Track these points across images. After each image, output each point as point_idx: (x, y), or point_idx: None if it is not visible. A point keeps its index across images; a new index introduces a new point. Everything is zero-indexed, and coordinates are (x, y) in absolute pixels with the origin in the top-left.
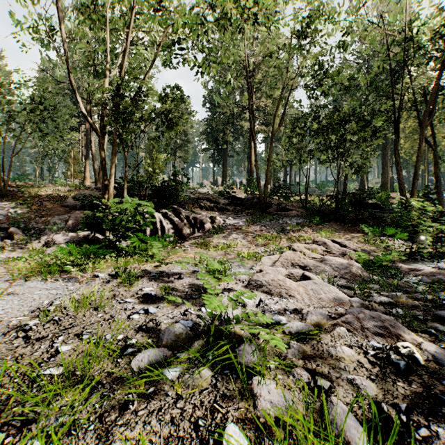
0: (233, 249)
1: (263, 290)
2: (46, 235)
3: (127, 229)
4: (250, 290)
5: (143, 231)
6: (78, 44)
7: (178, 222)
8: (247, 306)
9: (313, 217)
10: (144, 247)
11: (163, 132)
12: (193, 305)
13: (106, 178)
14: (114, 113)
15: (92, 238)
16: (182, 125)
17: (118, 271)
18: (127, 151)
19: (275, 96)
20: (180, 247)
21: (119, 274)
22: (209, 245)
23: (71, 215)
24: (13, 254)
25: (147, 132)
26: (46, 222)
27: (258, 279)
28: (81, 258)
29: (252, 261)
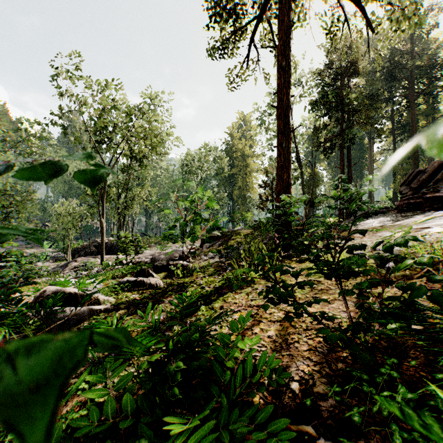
0: None
1: None
2: None
3: None
4: None
5: None
6: None
7: None
8: None
9: (27, 242)
10: None
11: None
12: None
13: None
14: None
15: None
16: None
17: None
18: None
19: None
20: None
21: None
22: None
23: None
24: None
25: None
26: None
27: None
28: None
29: None
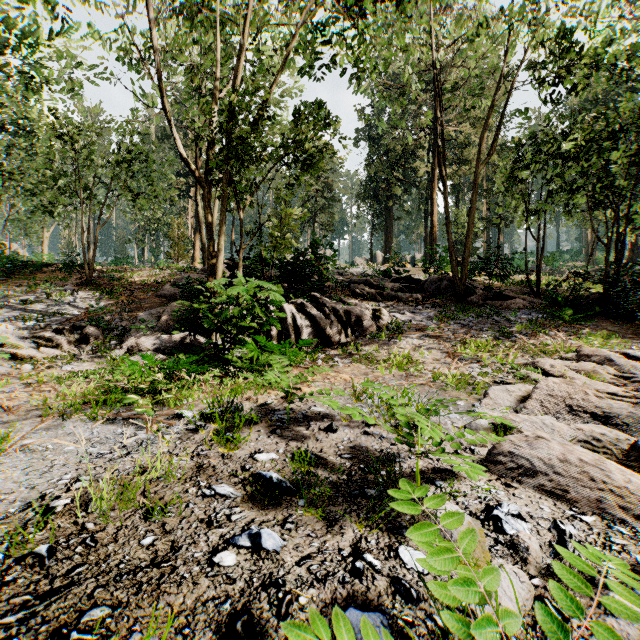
0: (421, 368)
1: (539, 485)
2: (130, 337)
3: (240, 329)
4: (500, 478)
5: (267, 333)
6: (176, 57)
7: (320, 319)
8: (529, 553)
9: (561, 310)
10: (265, 360)
11: (297, 176)
12: (373, 531)
13: (212, 251)
14: (223, 149)
15: (192, 343)
16: (327, 162)
17: (216, 408)
18: (243, 209)
19: (475, 113)
20: (325, 360)
21: (219, 414)
22: (374, 358)
23: (166, 308)
24: (84, 365)
25: (272, 179)
26: (134, 318)
27: (518, 453)
28: (166, 376)
29: (465, 394)
